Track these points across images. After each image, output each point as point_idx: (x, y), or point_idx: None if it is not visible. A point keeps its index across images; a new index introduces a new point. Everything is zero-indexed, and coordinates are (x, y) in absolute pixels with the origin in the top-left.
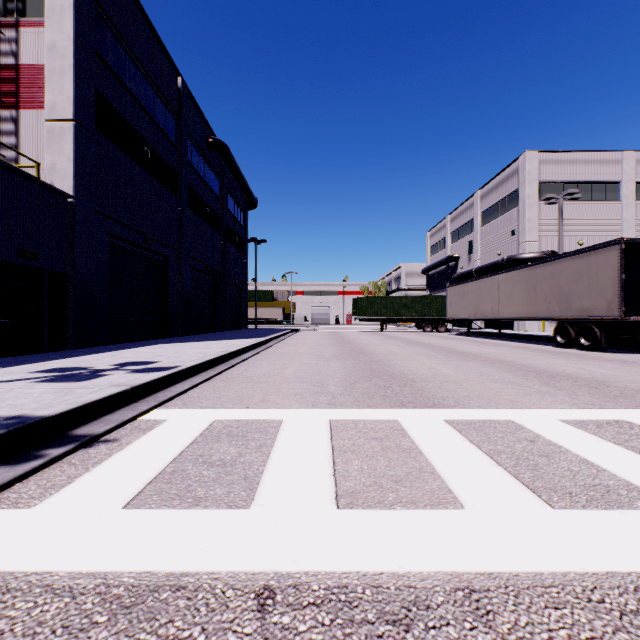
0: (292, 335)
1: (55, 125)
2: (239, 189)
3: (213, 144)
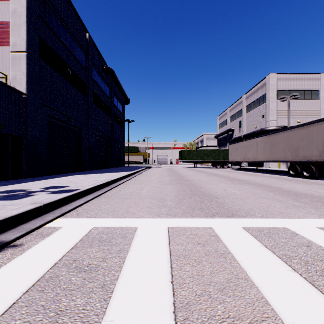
0: (147, 170)
1: (16, 54)
2: (120, 94)
3: (106, 69)
